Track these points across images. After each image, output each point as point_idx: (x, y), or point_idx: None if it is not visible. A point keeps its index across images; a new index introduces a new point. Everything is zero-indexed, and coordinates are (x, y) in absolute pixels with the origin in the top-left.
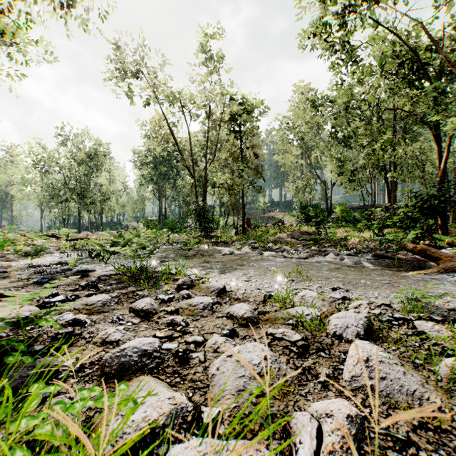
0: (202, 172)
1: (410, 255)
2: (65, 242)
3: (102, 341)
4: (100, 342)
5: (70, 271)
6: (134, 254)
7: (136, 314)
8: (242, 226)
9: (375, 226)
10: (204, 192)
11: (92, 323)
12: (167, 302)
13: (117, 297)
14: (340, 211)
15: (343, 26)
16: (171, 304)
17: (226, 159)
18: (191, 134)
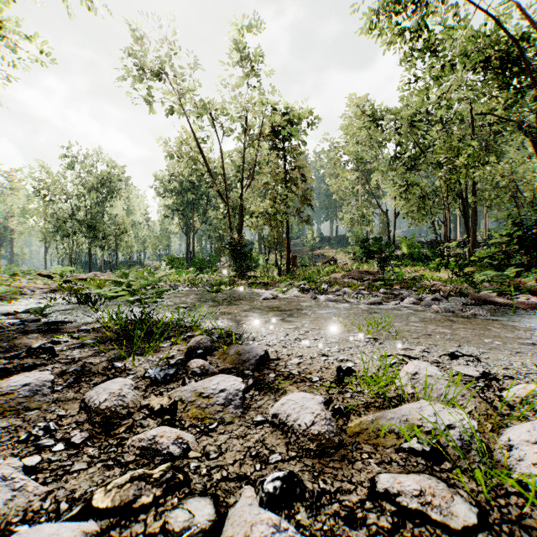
0: (238, 200)
1: (522, 299)
2: (58, 283)
3: None
4: None
5: (34, 323)
6: (129, 297)
7: (88, 417)
8: (287, 265)
9: (455, 263)
10: (240, 222)
11: None
12: (160, 384)
13: (76, 372)
14: (407, 247)
15: (414, 12)
16: (167, 389)
17: (267, 182)
18: (224, 152)
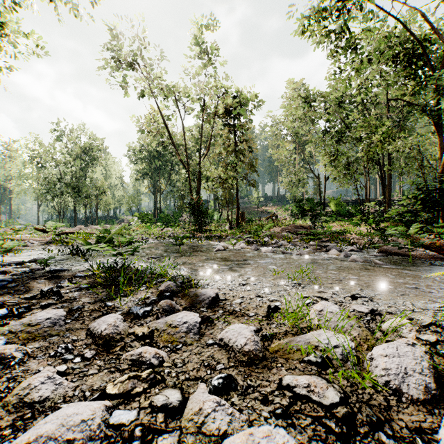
0: (196, 166)
1: (420, 251)
2: (52, 236)
3: (18, 402)
4: (15, 403)
5: (40, 271)
6: (113, 251)
7: (93, 340)
8: (236, 220)
9: (373, 219)
10: (198, 185)
11: (24, 357)
12: (141, 318)
13: (79, 309)
14: (335, 205)
15: (339, 16)
16: (146, 321)
17: (221, 153)
18: (185, 128)
